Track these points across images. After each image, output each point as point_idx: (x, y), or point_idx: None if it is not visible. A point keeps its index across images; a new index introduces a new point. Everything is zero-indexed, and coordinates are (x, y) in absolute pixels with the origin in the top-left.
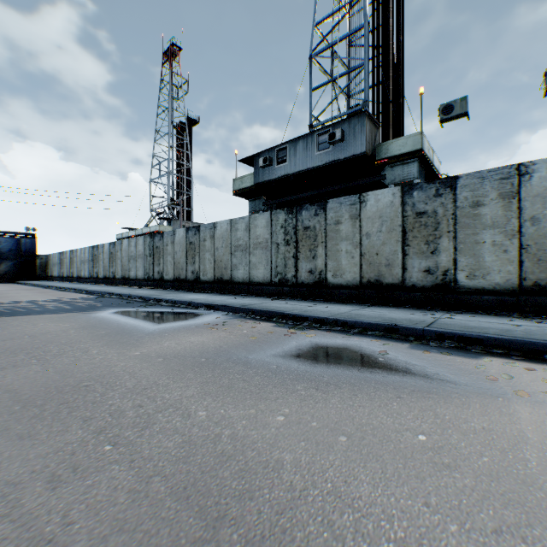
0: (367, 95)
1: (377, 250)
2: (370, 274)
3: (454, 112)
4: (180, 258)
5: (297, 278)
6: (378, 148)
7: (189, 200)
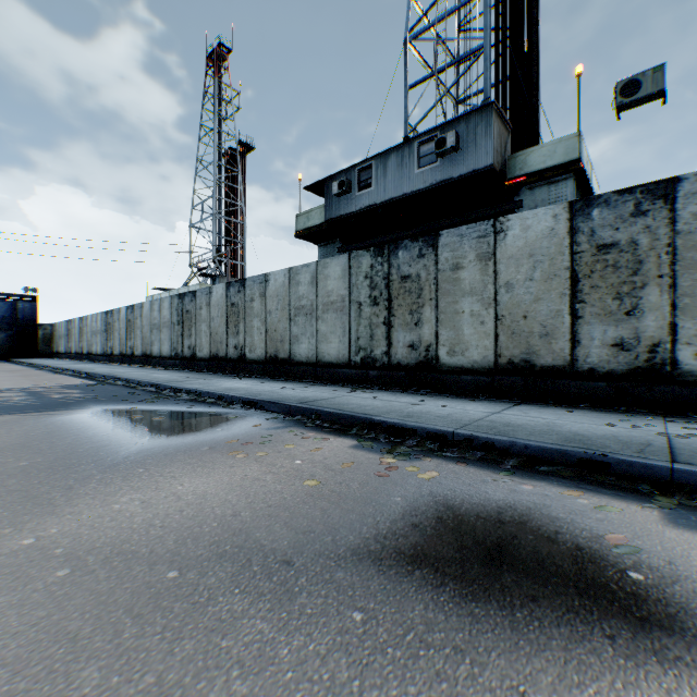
0: (488, 90)
1: (525, 311)
2: (513, 351)
3: (641, 91)
4: (219, 327)
5: (391, 356)
6: (509, 161)
7: (241, 251)
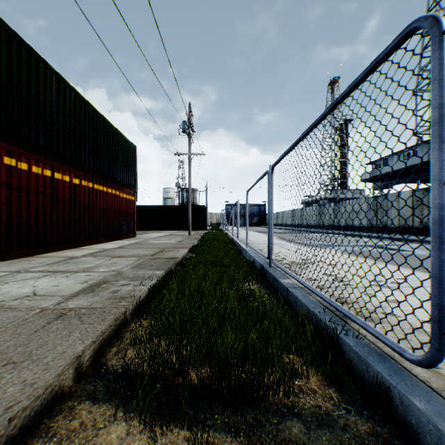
0: None
1: (403, 214)
2: (401, 223)
3: None
4: (331, 216)
5: (376, 224)
6: None
7: (345, 174)
